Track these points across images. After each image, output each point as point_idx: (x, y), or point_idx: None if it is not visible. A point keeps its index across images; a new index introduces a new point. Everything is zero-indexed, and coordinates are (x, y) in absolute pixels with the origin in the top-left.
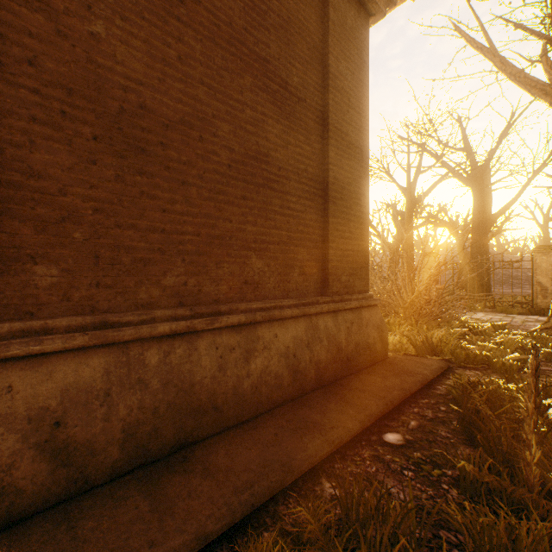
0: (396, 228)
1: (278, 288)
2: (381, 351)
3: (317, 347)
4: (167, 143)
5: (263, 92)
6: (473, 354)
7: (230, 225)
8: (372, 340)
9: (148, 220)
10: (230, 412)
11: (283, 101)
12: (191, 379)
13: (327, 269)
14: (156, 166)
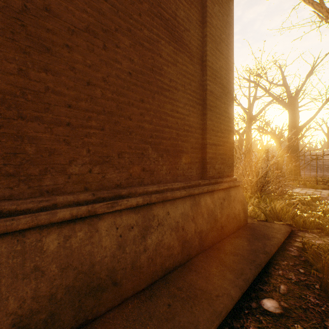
0: (239, 135)
1: (169, 174)
2: (243, 219)
3: (200, 220)
4: (73, 46)
5: (157, 18)
6: (308, 221)
7: (130, 122)
8: (237, 211)
9: (53, 113)
10: (129, 284)
11: (173, 28)
12: (90, 260)
13: (205, 159)
14: (61, 65)
